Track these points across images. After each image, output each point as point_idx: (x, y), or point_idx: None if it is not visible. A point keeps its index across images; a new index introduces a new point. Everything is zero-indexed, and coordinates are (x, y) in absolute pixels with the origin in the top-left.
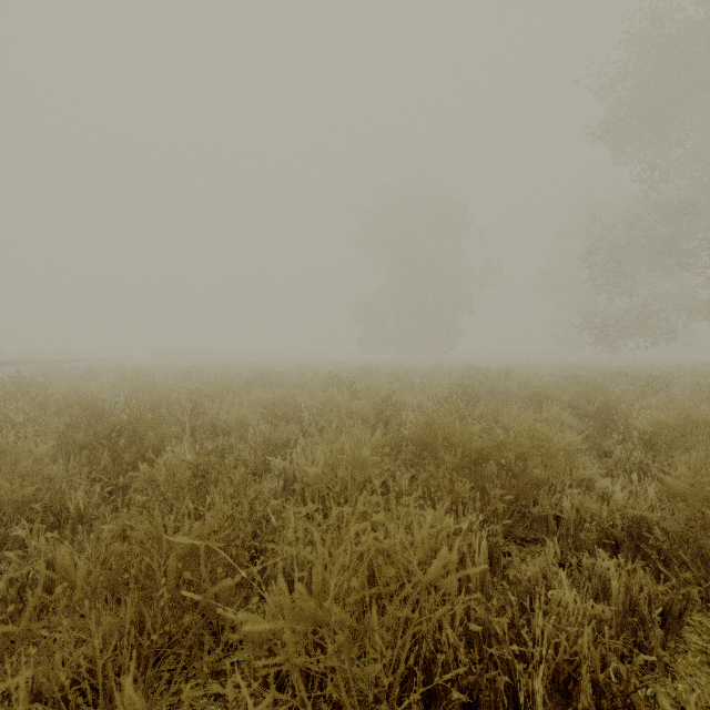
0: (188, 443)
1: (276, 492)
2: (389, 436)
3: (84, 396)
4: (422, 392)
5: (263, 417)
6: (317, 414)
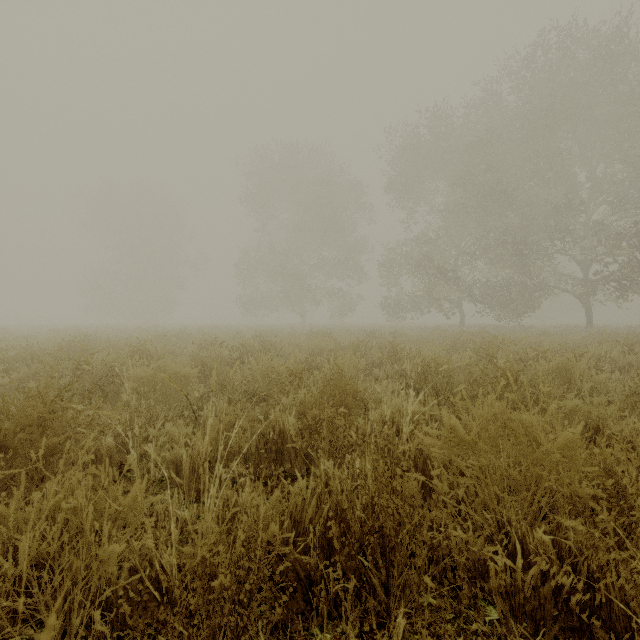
0: None
1: None
2: None
3: None
4: None
5: None
6: None
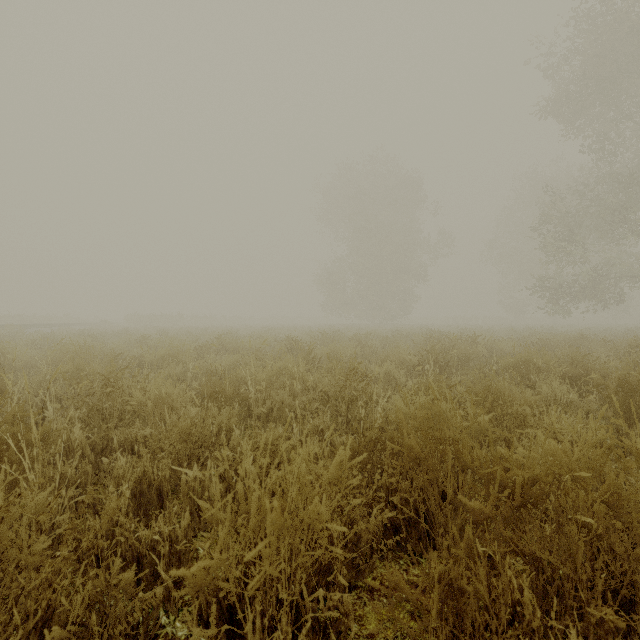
0: (80, 437)
1: (177, 536)
2: (362, 457)
3: (11, 364)
4: (387, 359)
5: (197, 395)
6: (267, 389)
